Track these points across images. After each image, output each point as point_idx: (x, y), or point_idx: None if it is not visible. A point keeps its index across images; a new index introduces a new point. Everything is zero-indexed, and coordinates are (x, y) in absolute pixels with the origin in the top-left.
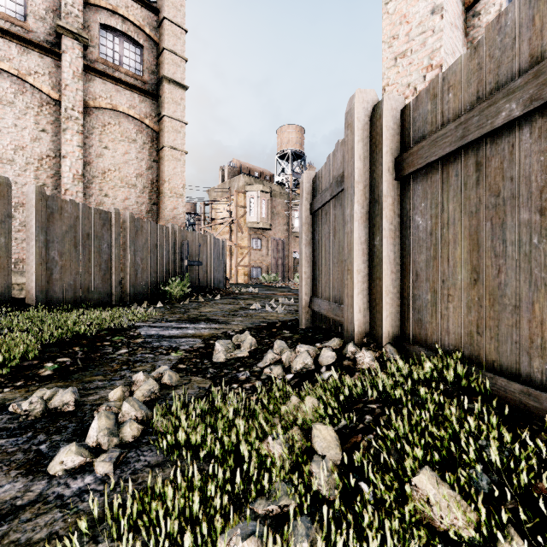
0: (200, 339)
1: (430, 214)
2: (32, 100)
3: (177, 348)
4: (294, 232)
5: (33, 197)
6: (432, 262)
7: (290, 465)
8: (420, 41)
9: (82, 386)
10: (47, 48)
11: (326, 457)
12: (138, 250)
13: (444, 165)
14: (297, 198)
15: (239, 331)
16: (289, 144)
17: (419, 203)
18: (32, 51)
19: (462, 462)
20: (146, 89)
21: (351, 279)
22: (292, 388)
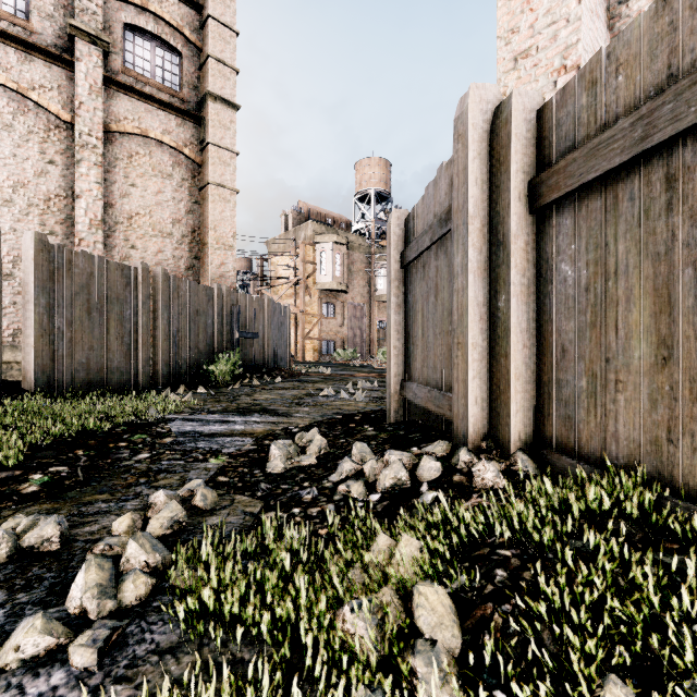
0: (251, 438)
1: (585, 259)
2: (36, 122)
3: (218, 451)
4: (377, 295)
5: (31, 247)
6: (590, 332)
7: (380, 661)
8: (549, 34)
9: (77, 510)
10: (56, 54)
11: (438, 644)
12: (174, 318)
13: (608, 185)
14: (382, 252)
15: (305, 426)
16: (371, 183)
17: (567, 245)
18: (37, 59)
19: (676, 671)
20: (185, 109)
21: (463, 356)
22: (379, 516)
